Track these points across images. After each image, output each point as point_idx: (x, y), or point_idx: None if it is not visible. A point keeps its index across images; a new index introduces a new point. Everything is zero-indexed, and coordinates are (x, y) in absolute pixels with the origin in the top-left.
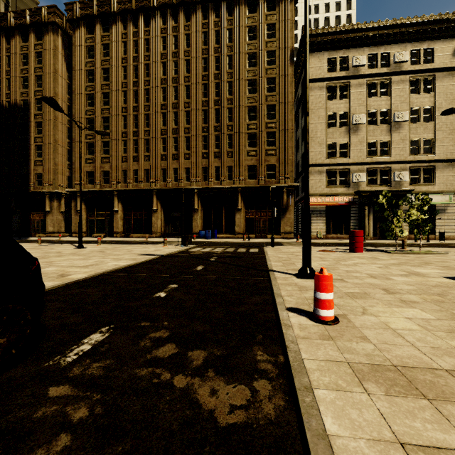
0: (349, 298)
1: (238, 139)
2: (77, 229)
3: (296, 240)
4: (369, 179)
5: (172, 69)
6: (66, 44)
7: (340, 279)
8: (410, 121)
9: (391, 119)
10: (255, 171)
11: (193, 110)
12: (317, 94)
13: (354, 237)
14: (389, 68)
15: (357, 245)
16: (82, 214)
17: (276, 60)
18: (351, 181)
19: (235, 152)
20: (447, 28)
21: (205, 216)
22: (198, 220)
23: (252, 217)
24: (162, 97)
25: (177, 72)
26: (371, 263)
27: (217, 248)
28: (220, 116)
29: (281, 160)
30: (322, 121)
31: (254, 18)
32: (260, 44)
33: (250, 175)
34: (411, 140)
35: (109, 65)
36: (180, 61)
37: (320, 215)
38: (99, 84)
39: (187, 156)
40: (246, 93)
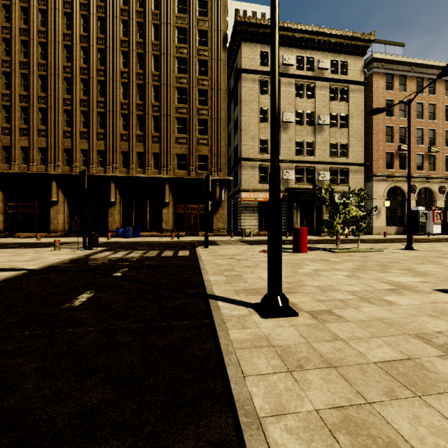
0: (415, 399)
1: (166, 123)
2: None
3: (229, 238)
4: (297, 177)
5: (80, 24)
6: None
7: (328, 310)
8: (330, 125)
9: (315, 122)
10: (185, 161)
11: (109, 80)
12: (250, 86)
13: (299, 235)
14: (313, 73)
15: (302, 244)
16: None
17: (209, 41)
18: (281, 178)
19: (162, 137)
20: (358, 46)
21: (124, 210)
22: (116, 214)
23: (181, 213)
24: (65, 57)
25: (87, 29)
26: (332, 269)
27: (135, 251)
28: (144, 93)
29: (213, 151)
30: (255, 114)
31: None
32: (191, 20)
33: (180, 165)
34: (331, 143)
35: None
36: (91, 16)
37: (253, 211)
38: None
39: (101, 136)
40: (175, 71)
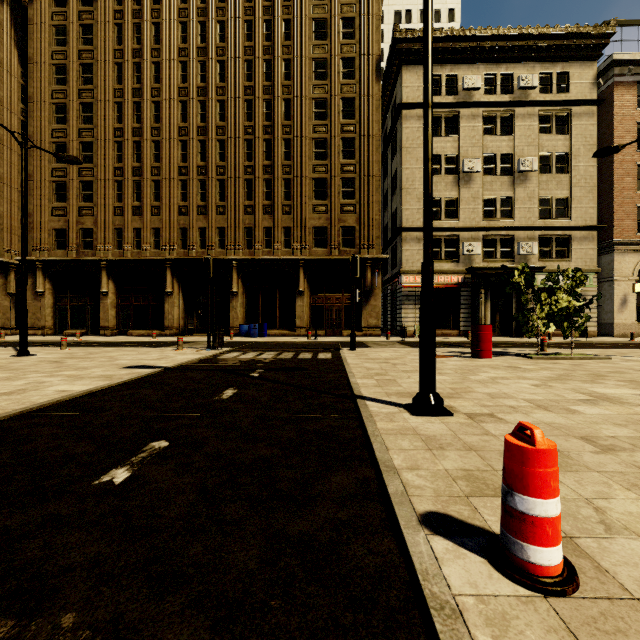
0: None
1: (300, 187)
2: (37, 322)
3: (385, 339)
4: (485, 251)
5: (197, 73)
6: (18, 20)
7: (490, 413)
8: (539, 171)
9: (514, 168)
10: (325, 236)
11: (231, 139)
12: (414, 127)
13: (479, 335)
14: (512, 96)
15: (484, 347)
16: (46, 298)
17: (356, 72)
18: (461, 254)
19: (295, 206)
20: (586, 46)
21: (248, 302)
22: (238, 308)
23: (320, 305)
24: (181, 117)
25: (205, 78)
26: (517, 377)
27: (266, 353)
28: (273, 151)
29: (363, 220)
30: (421, 165)
31: (323, 7)
32: (332, 46)
33: (318, 241)
34: (541, 198)
35: (93, 59)
36: (209, 62)
37: (418, 301)
38: (76, 89)
39: (220, 210)
40: (311, 118)
